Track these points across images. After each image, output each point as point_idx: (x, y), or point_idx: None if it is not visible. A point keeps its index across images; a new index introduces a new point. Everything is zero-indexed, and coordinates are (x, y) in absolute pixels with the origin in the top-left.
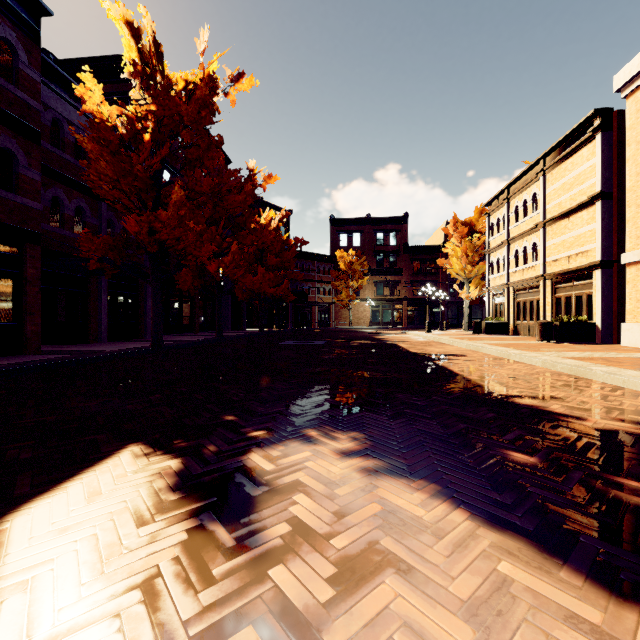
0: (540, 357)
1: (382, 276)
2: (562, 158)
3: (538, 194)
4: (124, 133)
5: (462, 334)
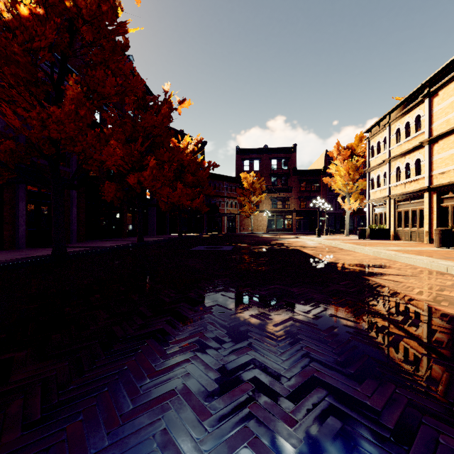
0: None
1: (276, 193)
2: (451, 78)
3: (422, 115)
4: (10, 19)
5: (349, 239)
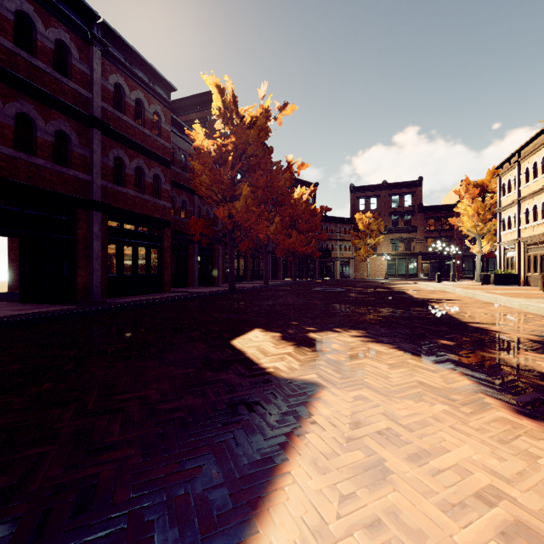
0: (521, 302)
1: (397, 234)
2: None
3: None
4: (215, 155)
5: (471, 285)
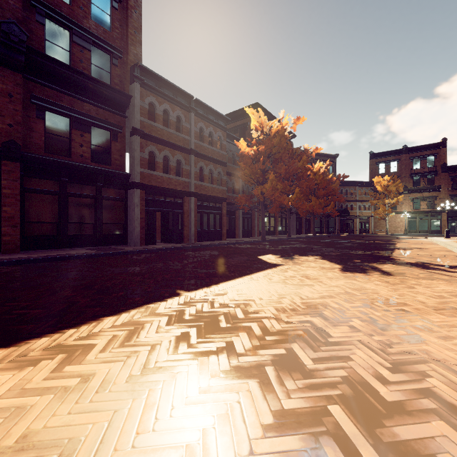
0: None
1: (419, 193)
2: None
3: None
4: (252, 156)
5: None
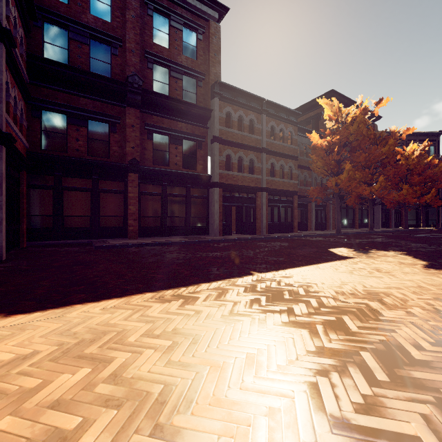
0: None
1: None
2: None
3: None
4: (325, 147)
5: None
